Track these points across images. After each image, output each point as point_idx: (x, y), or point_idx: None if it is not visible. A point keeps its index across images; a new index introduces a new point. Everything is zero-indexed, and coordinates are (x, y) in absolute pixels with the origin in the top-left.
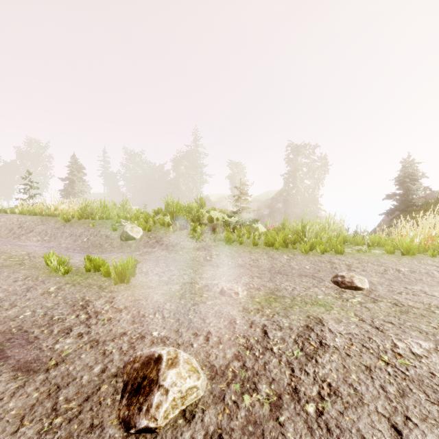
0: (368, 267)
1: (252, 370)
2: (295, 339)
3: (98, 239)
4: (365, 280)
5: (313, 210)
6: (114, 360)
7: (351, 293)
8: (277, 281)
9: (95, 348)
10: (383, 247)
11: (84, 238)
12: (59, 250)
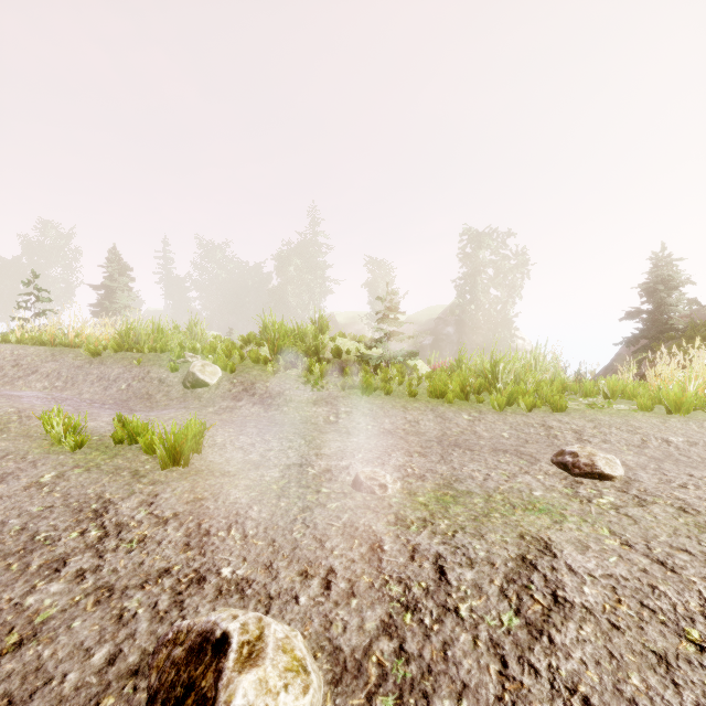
0: (611, 436)
1: (419, 662)
2: (502, 588)
3: (145, 386)
4: (617, 460)
5: (503, 337)
6: (137, 634)
7: (594, 487)
8: (455, 462)
9: (103, 604)
10: (631, 400)
11: (121, 384)
12: (77, 405)
